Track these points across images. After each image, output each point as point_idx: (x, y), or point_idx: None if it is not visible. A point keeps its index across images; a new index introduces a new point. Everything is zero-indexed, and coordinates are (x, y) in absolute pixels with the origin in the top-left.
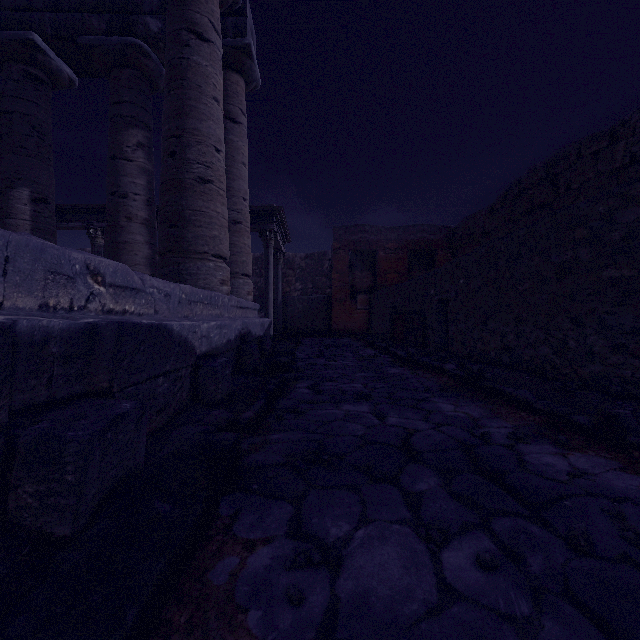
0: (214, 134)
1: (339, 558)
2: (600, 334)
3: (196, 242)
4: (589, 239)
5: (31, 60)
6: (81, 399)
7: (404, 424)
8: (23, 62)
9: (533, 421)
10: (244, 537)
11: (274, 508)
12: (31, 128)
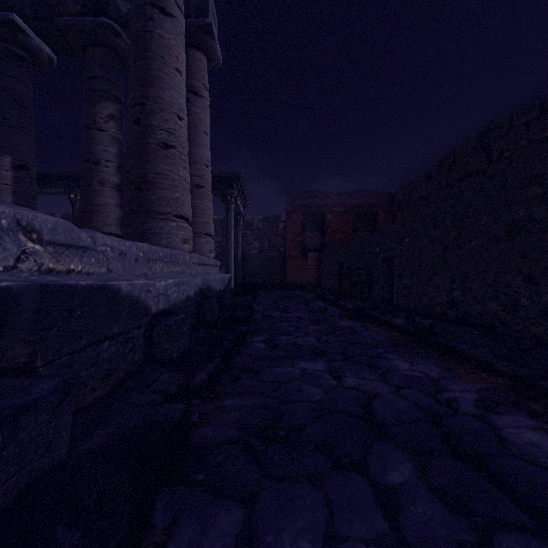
0: (176, 103)
1: None
2: None
3: (159, 203)
4: (544, 197)
5: (13, 39)
6: None
7: (362, 386)
8: (5, 41)
9: (496, 383)
10: None
11: (220, 513)
12: (13, 101)
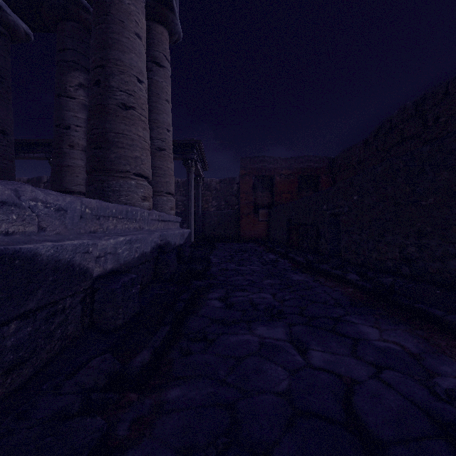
0: (136, 66)
1: None
2: None
3: (118, 162)
4: None
5: None
6: None
7: (334, 366)
8: None
9: None
10: None
11: None
12: None
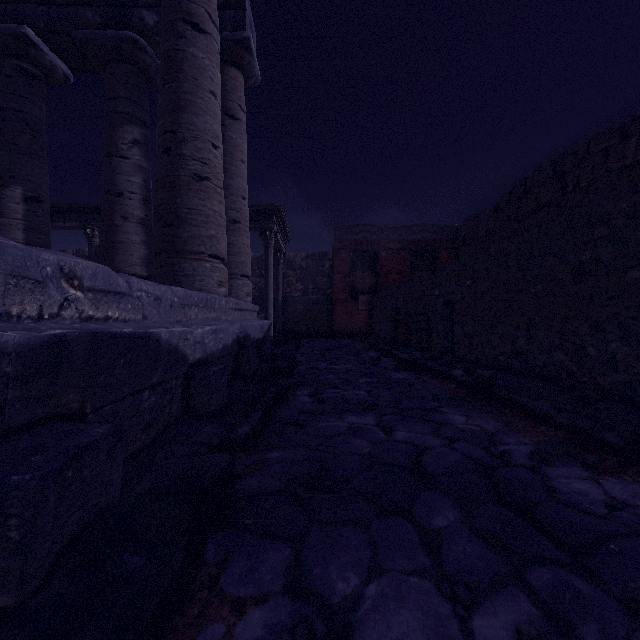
0: (211, 129)
1: (347, 627)
2: (624, 340)
3: (192, 242)
4: (611, 238)
5: (24, 55)
6: (45, 424)
7: (414, 440)
8: (16, 57)
9: (554, 437)
10: (233, 593)
11: (269, 552)
12: (24, 125)
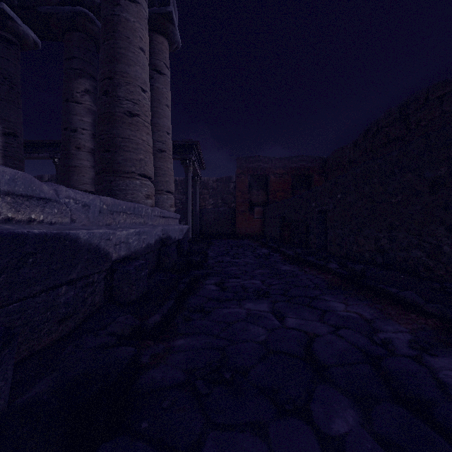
0: (140, 77)
1: None
2: None
3: (125, 164)
4: None
5: (3, 25)
6: None
7: (303, 327)
8: None
9: (426, 324)
10: None
11: None
12: (3, 78)
